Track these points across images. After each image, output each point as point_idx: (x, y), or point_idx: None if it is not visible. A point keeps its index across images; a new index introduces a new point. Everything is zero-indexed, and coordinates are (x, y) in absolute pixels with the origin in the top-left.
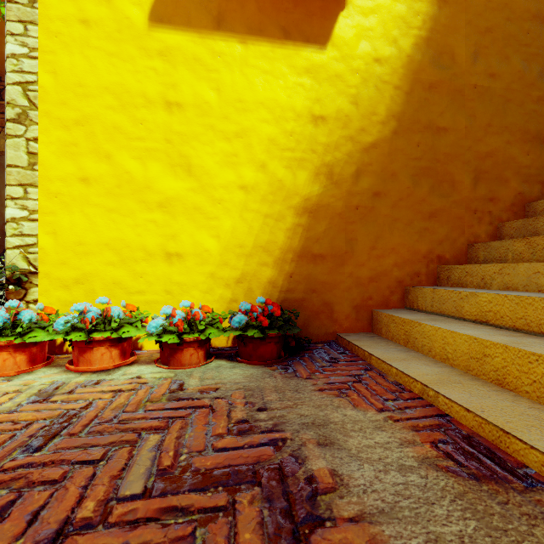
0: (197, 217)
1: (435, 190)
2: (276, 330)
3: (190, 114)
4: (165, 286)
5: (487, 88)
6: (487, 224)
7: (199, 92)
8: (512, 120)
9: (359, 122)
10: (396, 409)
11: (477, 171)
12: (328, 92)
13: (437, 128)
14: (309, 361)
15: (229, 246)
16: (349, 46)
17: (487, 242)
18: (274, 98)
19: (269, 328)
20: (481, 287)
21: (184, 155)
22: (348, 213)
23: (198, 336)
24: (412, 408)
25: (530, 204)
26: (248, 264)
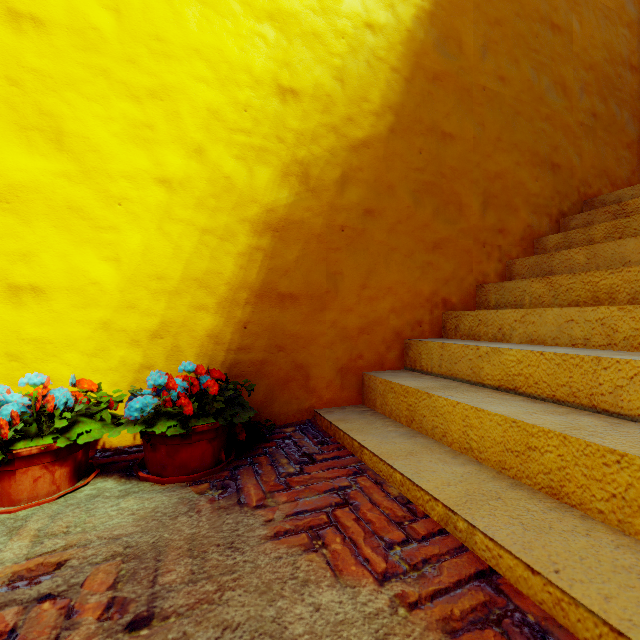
0: (75, 224)
1: (440, 214)
2: (212, 417)
3: (61, 41)
4: (6, 346)
5: (496, 94)
6: (496, 261)
7: (79, 6)
8: (521, 137)
9: (345, 108)
10: (409, 569)
11: (486, 194)
12: (302, 55)
13: (442, 133)
14: (268, 465)
15: (139, 277)
16: None
17: (500, 282)
18: (218, 46)
19: (199, 415)
20: (498, 340)
21: (47, 113)
22: (330, 236)
23: (52, 441)
24: (435, 561)
25: (540, 239)
26: (173, 307)
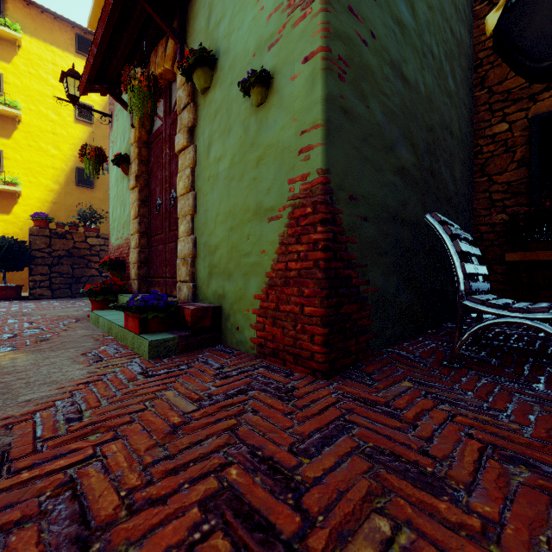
0: None
1: None
2: None
3: None
4: None
5: None
6: None
7: None
8: None
9: (23, 235)
10: None
11: None
12: (11, 227)
13: None
14: None
15: None
16: (19, 214)
17: None
18: None
19: None
20: None
21: None
22: None
23: None
24: None
25: None
26: None
